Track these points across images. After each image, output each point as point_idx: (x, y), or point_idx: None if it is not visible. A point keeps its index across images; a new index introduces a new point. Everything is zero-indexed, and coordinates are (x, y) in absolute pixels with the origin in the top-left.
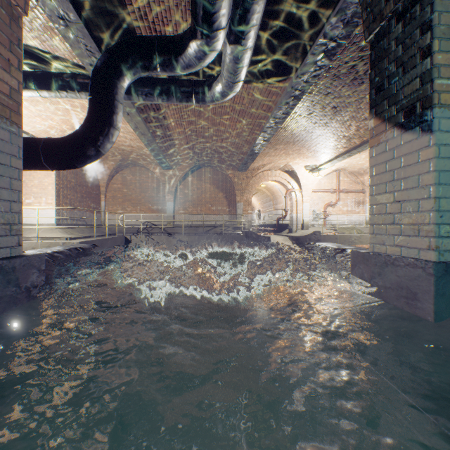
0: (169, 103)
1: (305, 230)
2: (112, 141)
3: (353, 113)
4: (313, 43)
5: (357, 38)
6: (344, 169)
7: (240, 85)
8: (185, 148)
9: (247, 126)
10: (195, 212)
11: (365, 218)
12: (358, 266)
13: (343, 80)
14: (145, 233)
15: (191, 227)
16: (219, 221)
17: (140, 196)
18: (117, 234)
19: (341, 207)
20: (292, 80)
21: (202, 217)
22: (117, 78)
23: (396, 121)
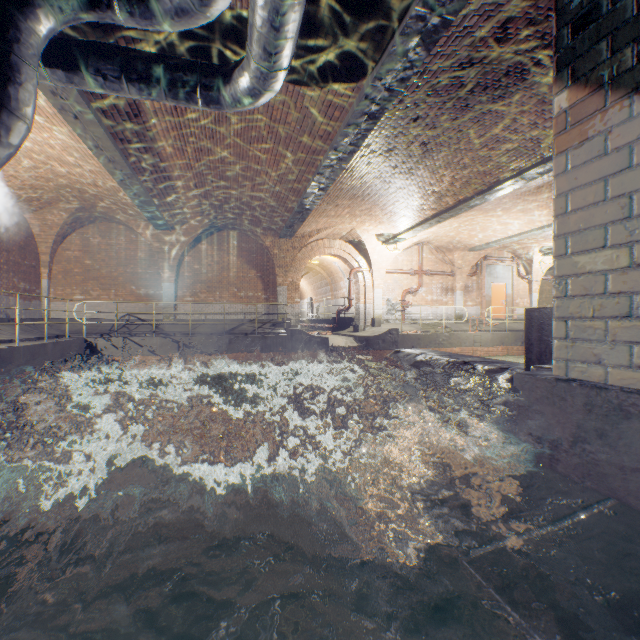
0: (152, 98)
1: (377, 327)
2: (7, 142)
3: (449, 156)
4: (405, 15)
5: (471, 18)
6: (429, 242)
7: (281, 78)
8: (193, 195)
9: (293, 163)
10: (212, 300)
11: (454, 310)
12: (537, 409)
13: (441, 97)
14: (125, 334)
15: (205, 323)
16: (251, 313)
17: (115, 272)
18: (68, 336)
19: (424, 294)
20: (367, 83)
21: (222, 308)
22: (16, 6)
23: (638, 79)
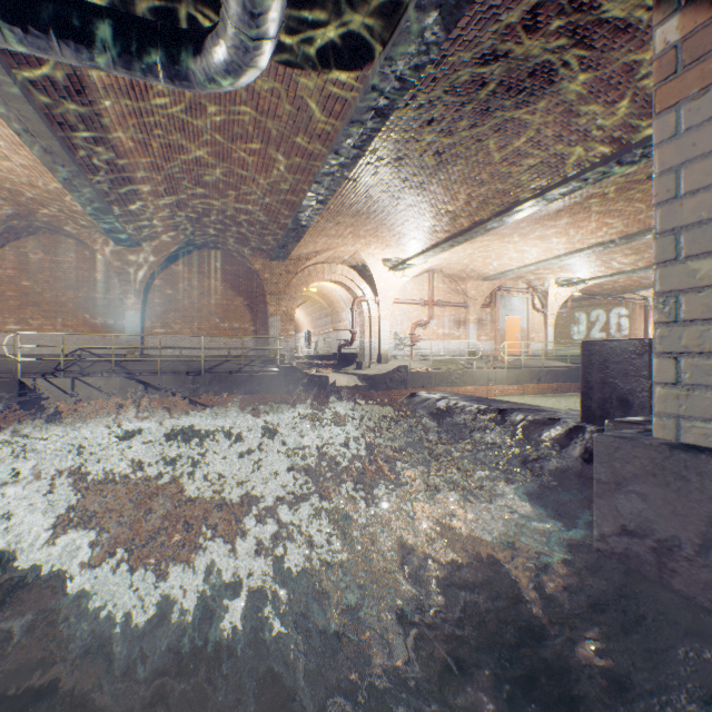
0: (94, 64)
1: (384, 364)
2: None
3: (465, 170)
4: None
5: None
6: (441, 269)
7: (267, 50)
8: (163, 203)
9: (286, 168)
10: (189, 332)
11: (468, 345)
12: (636, 490)
13: (460, 96)
14: (74, 374)
15: (180, 360)
16: (237, 348)
17: (63, 297)
18: None
19: (435, 328)
20: (374, 69)
21: (202, 342)
22: None
23: None
